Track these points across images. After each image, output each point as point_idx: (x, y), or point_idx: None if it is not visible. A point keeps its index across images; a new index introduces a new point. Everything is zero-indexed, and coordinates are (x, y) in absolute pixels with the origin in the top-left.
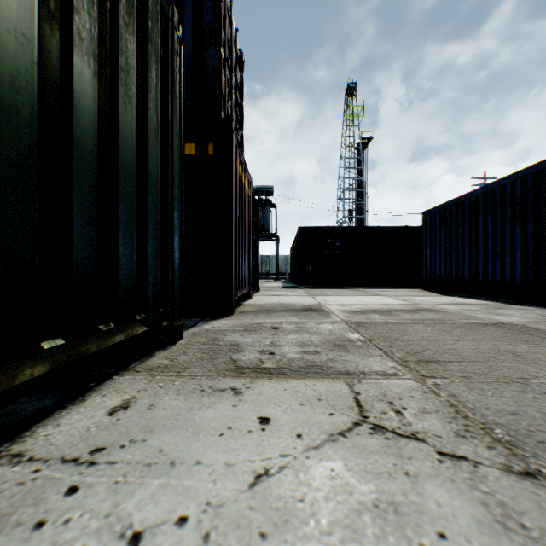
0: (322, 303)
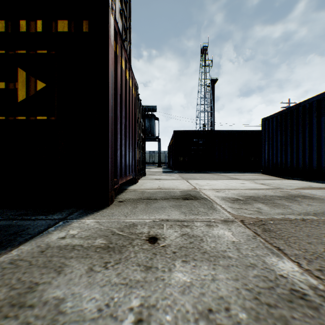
0: (198, 187)
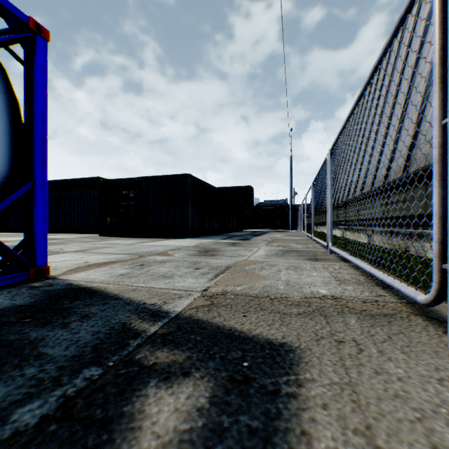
0: None
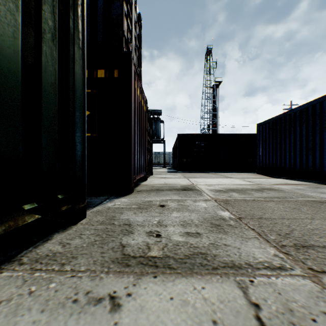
0: (195, 183)
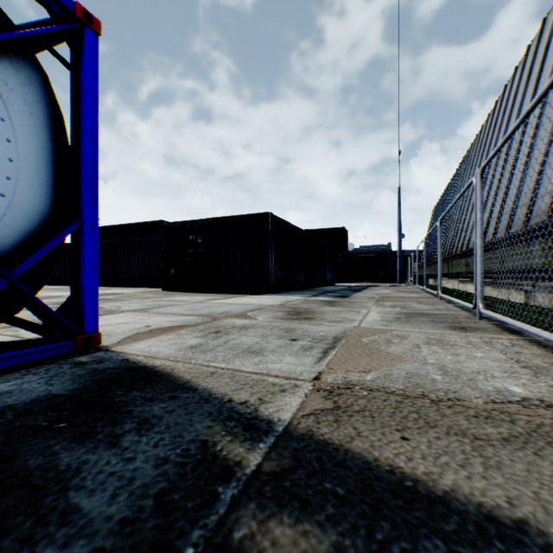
0: None
